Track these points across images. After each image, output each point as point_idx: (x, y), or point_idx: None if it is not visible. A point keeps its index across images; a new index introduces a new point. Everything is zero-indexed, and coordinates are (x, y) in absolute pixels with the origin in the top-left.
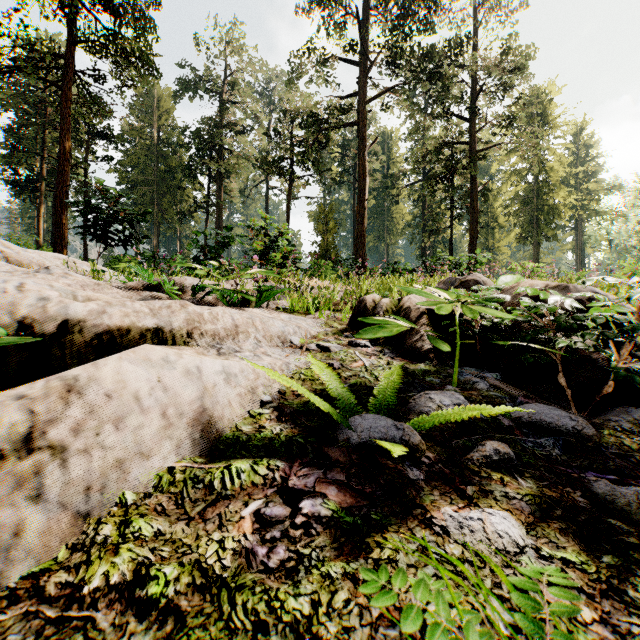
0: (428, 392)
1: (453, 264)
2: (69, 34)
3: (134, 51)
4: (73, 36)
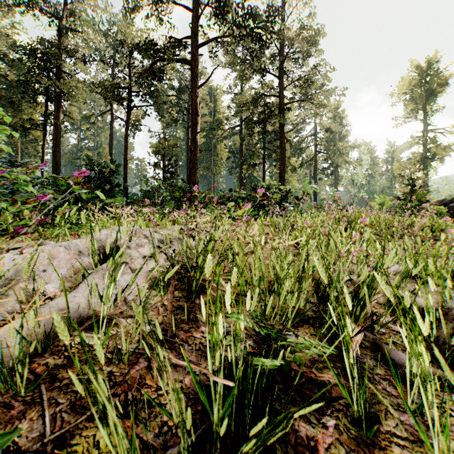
0: None
1: (284, 194)
2: None
3: None
4: None
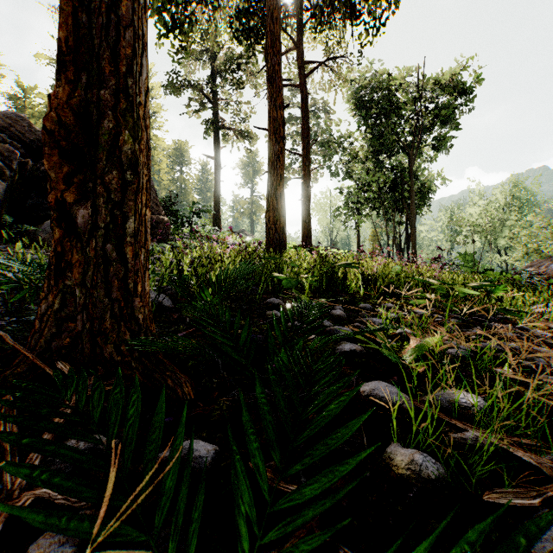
0: None
1: None
2: None
3: None
4: None
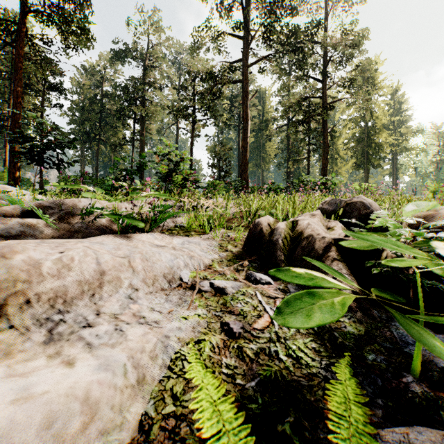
0: (417, 440)
1: (314, 184)
2: (22, 6)
3: (72, 20)
4: (25, 7)
